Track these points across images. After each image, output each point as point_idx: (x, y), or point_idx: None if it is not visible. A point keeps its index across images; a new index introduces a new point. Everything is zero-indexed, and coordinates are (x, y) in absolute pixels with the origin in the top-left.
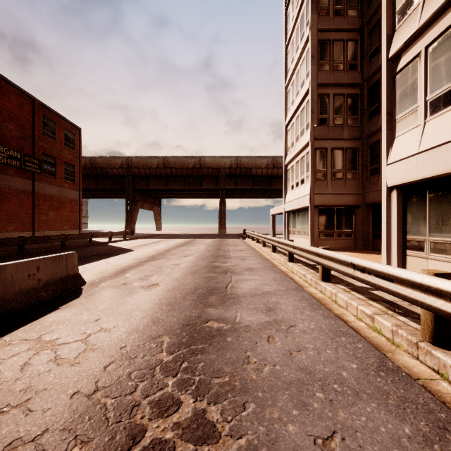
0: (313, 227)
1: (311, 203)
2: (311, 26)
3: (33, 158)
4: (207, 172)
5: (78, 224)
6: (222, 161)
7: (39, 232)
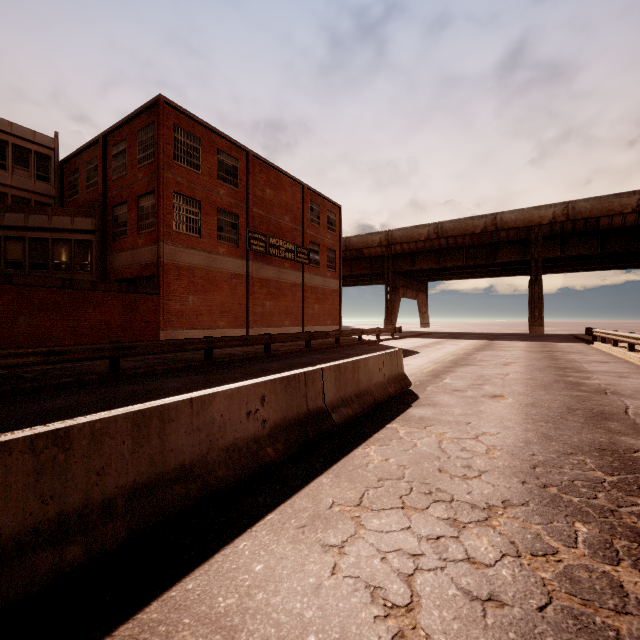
0: None
1: None
2: None
3: (303, 248)
4: (507, 235)
5: (339, 318)
6: (535, 214)
7: (307, 327)
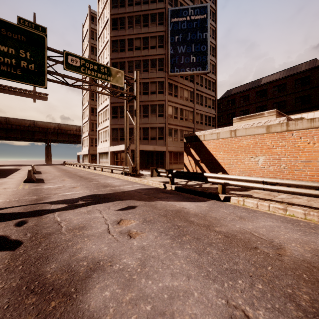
0: (89, 160)
1: (88, 153)
2: (88, 103)
3: None
4: (39, 129)
5: None
6: (49, 124)
7: None
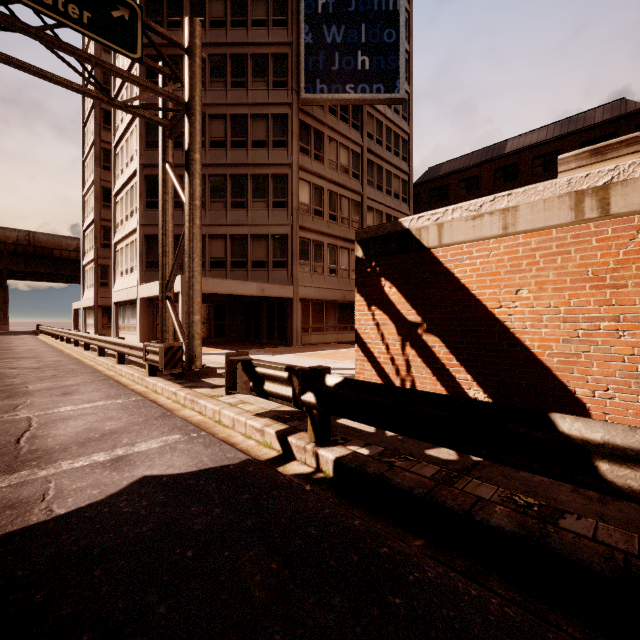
0: (97, 321)
1: (95, 304)
2: (95, 175)
3: None
4: None
5: None
6: (1, 232)
7: None
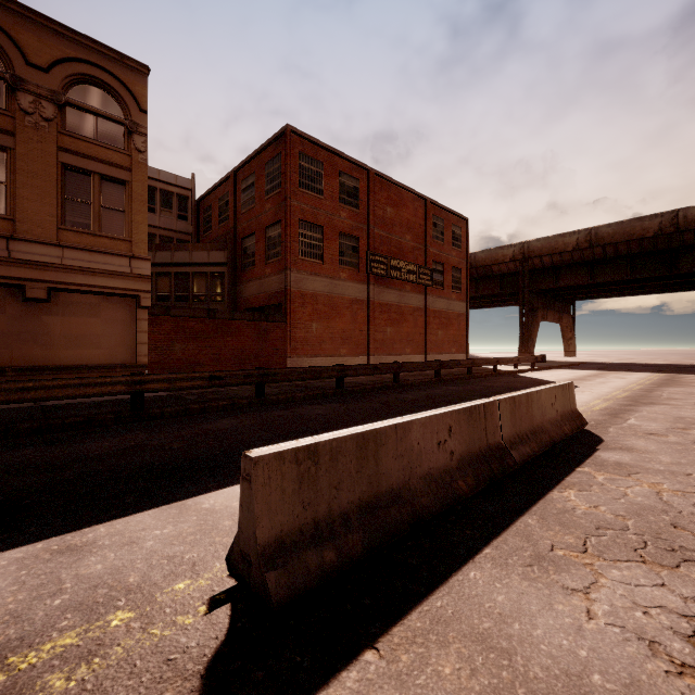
0: None
1: None
2: None
3: (425, 268)
4: (694, 237)
5: (465, 346)
6: None
7: (430, 355)
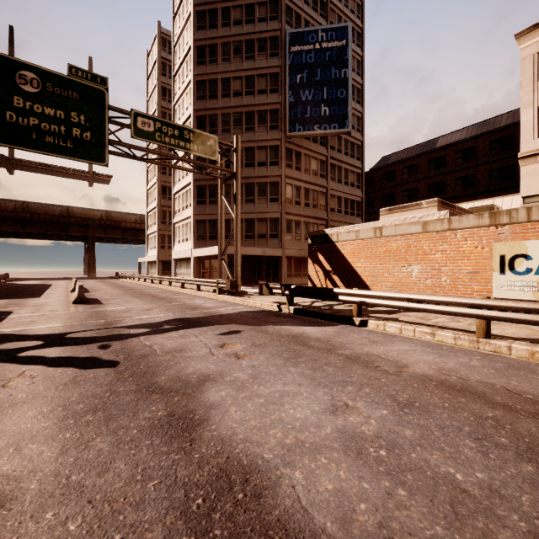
0: (159, 270)
1: (158, 259)
2: (158, 179)
3: None
4: (76, 221)
5: None
6: (92, 212)
7: None
